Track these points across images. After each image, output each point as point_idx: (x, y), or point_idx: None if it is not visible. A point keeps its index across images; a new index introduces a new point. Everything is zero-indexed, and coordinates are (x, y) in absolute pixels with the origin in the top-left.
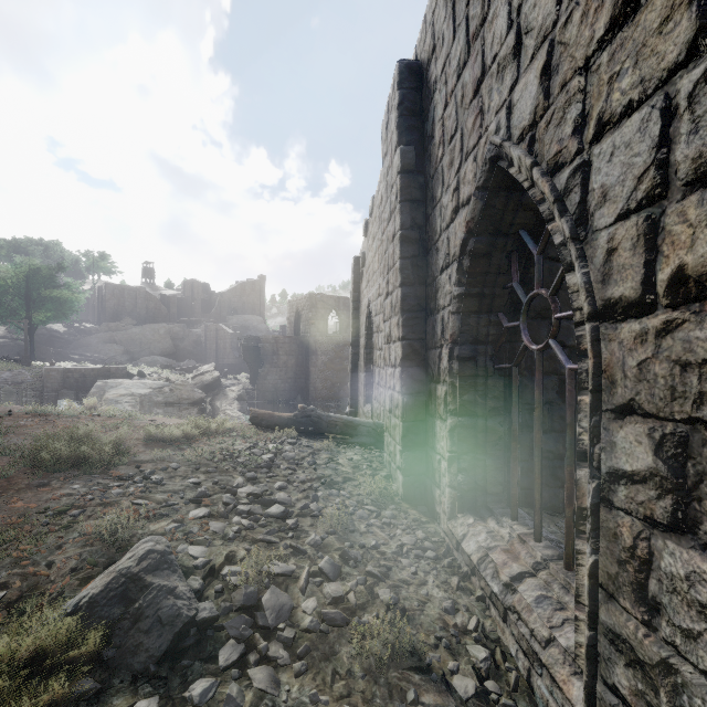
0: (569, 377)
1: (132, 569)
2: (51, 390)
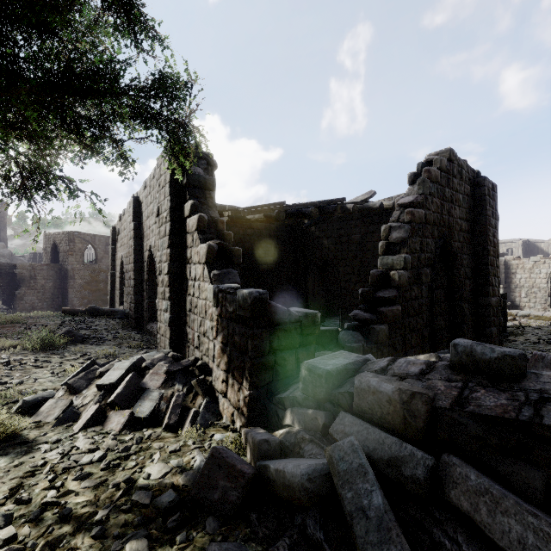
0: None
1: (68, 330)
2: None
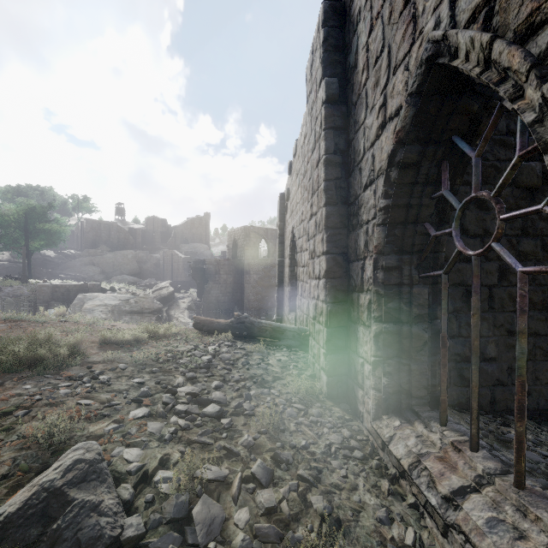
0: (521, 280)
1: (55, 482)
2: (42, 301)
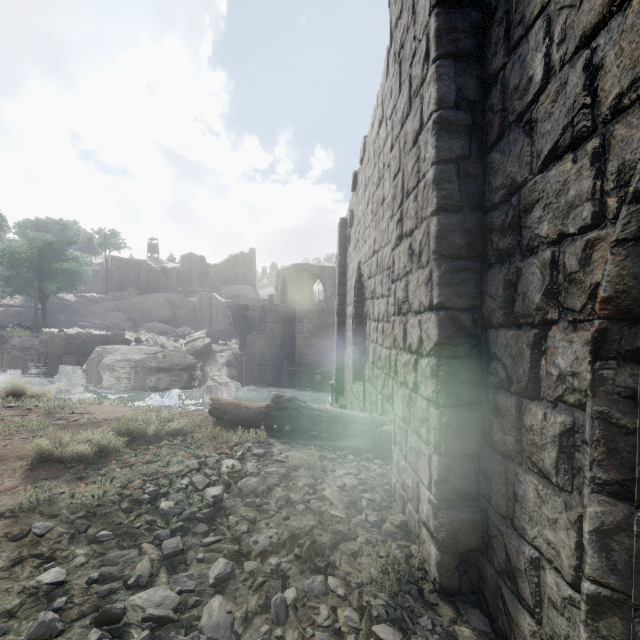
0: None
1: None
2: (54, 355)
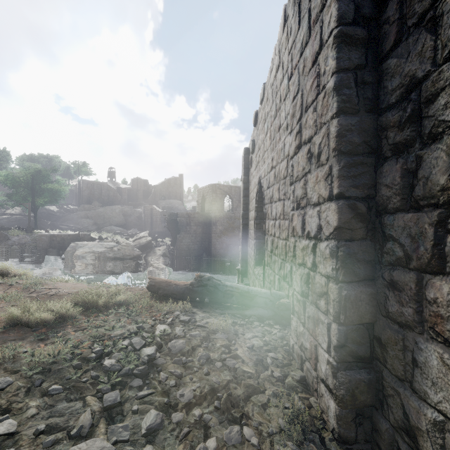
0: None
1: None
2: (42, 248)
